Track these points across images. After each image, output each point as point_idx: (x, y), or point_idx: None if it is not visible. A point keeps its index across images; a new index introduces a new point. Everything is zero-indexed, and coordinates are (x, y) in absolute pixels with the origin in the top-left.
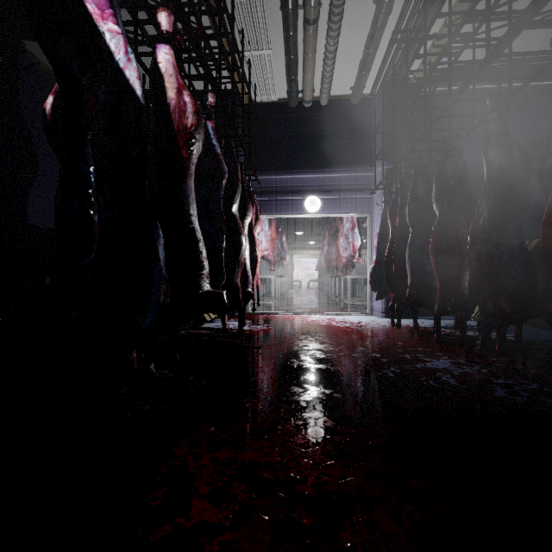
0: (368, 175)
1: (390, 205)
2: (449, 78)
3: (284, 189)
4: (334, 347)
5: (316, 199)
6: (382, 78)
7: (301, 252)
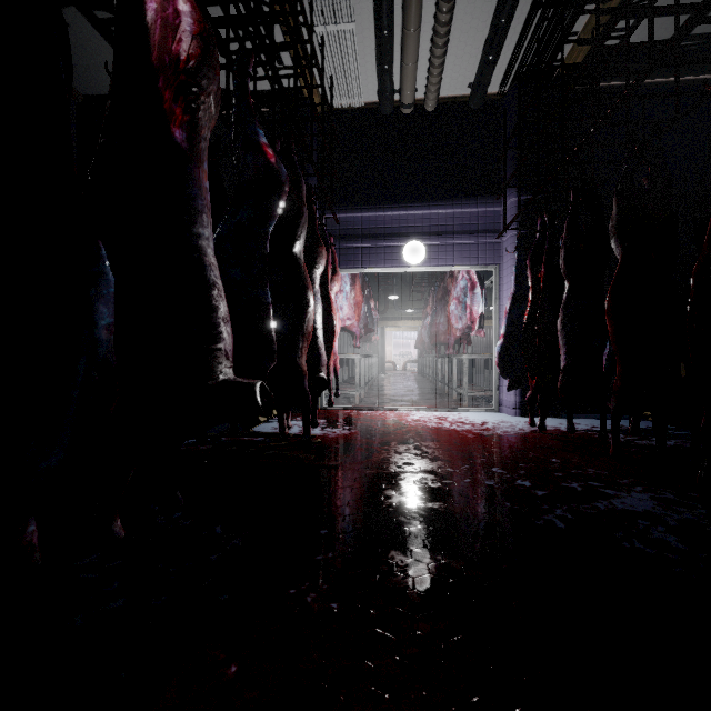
0: (495, 210)
1: (532, 250)
2: (650, 28)
3: (373, 231)
4: (453, 466)
5: (419, 246)
6: (516, 68)
7: (395, 323)
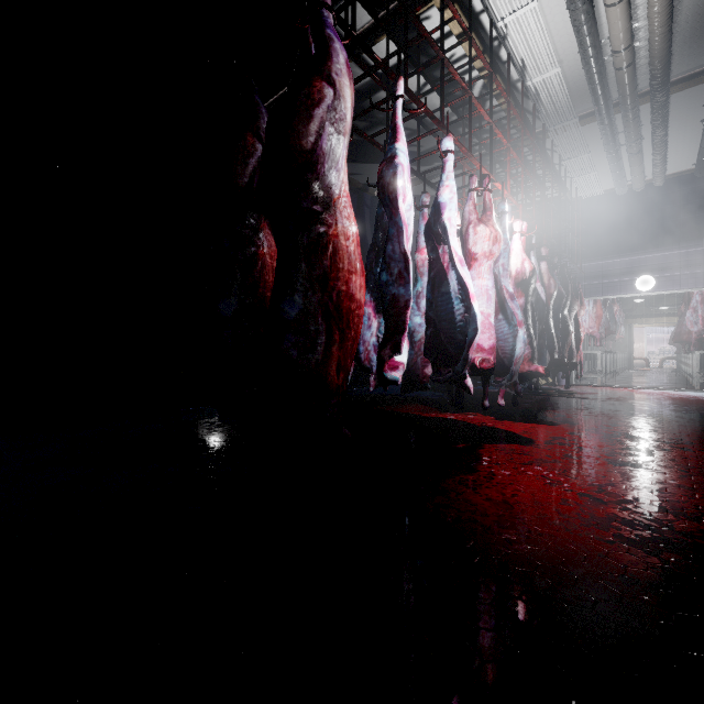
0: None
1: None
2: None
3: (610, 272)
4: (650, 403)
5: (648, 279)
6: None
7: (645, 321)
